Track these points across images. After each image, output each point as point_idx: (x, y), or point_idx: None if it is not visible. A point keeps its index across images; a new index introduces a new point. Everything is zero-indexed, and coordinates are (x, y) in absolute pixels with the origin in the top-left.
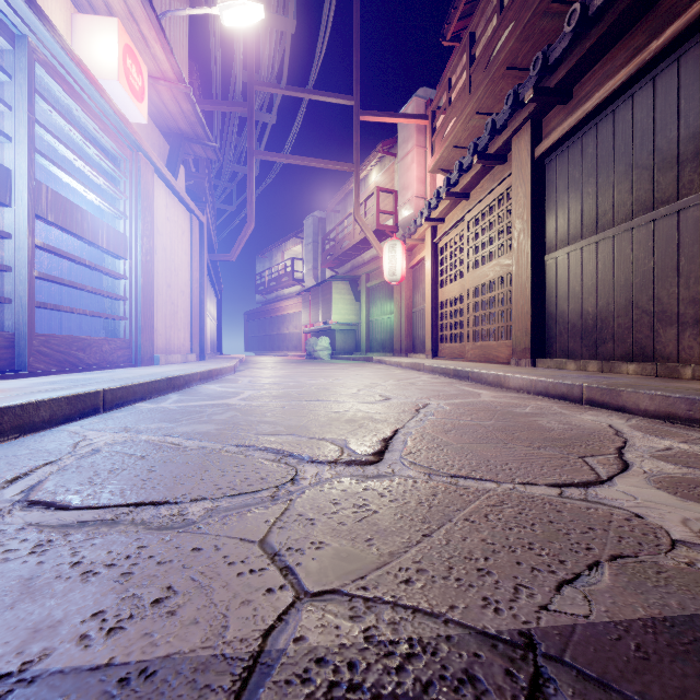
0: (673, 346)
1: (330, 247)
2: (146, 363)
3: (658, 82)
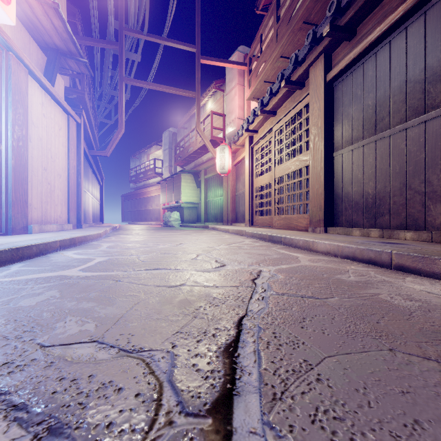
0: None
1: (180, 151)
2: (17, 232)
3: (429, 15)
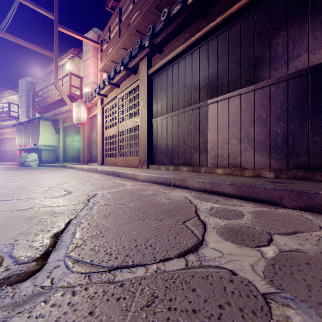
0: (198, 159)
1: (39, 100)
2: None
3: (193, 55)
